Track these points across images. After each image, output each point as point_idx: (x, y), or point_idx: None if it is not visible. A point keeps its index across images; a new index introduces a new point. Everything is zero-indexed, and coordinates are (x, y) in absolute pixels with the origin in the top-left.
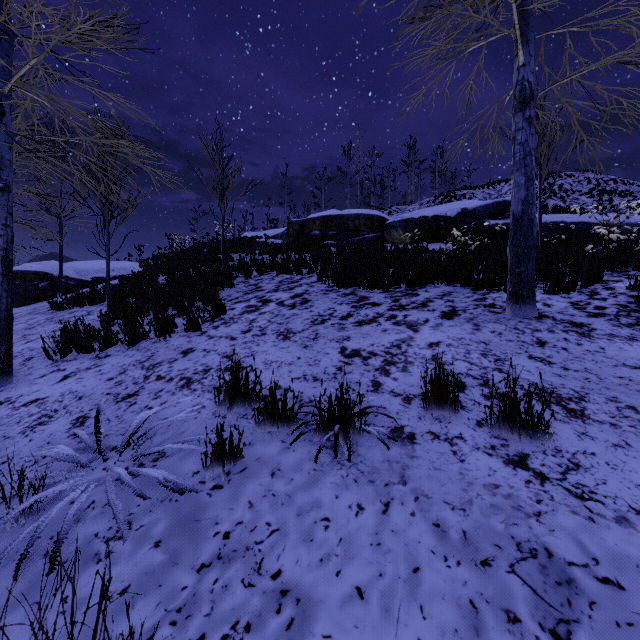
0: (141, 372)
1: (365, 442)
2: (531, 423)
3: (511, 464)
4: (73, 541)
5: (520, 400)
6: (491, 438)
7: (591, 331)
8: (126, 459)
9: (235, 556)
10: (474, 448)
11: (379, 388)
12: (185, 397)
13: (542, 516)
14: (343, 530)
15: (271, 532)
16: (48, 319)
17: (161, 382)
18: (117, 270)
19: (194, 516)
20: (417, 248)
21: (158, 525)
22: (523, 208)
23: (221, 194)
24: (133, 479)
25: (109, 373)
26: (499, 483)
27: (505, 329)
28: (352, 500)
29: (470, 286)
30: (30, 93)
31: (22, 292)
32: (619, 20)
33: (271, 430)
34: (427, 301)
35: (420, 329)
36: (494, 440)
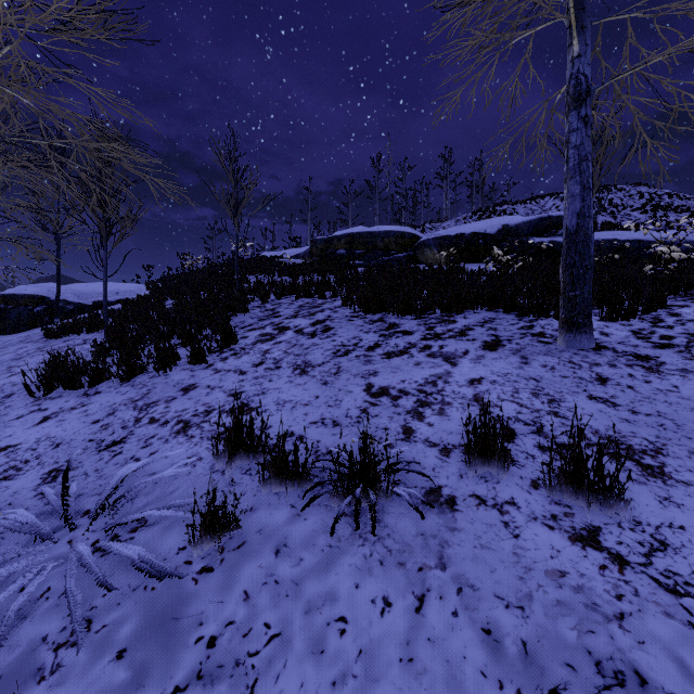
0: (132, 413)
1: (394, 508)
2: (602, 486)
3: (579, 541)
4: (13, 648)
5: (587, 457)
6: (551, 504)
7: (660, 365)
8: (98, 528)
9: (220, 675)
10: (530, 518)
11: (411, 436)
12: (180, 446)
13: (626, 620)
14: (364, 637)
15: (270, 638)
16: (39, 348)
17: (154, 426)
18: (122, 293)
19: (173, 612)
20: (453, 269)
21: (125, 625)
22: (578, 222)
23: (235, 208)
24: (97, 562)
25: (96, 414)
26: (565, 569)
27: (558, 363)
28: (376, 591)
29: (514, 312)
30: (7, 89)
31: (15, 317)
32: (689, 4)
33: (279, 490)
34: (466, 329)
35: (459, 362)
36: (555, 507)
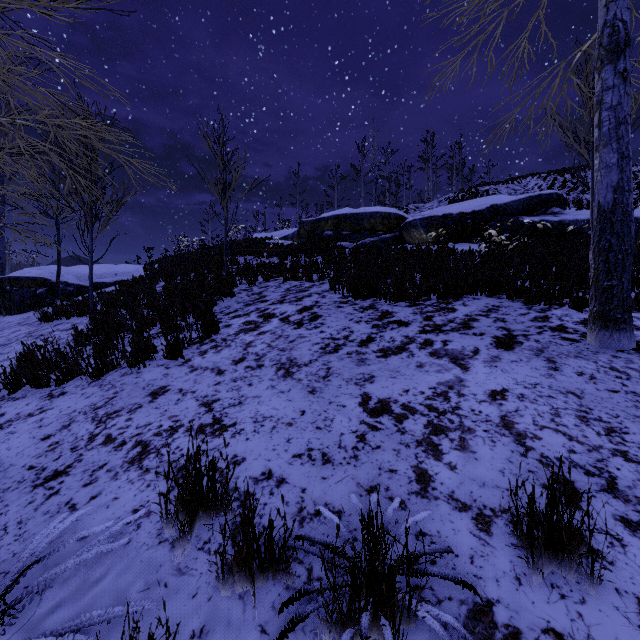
0: (89, 427)
1: None
2: None
3: None
4: None
5: None
6: None
7: None
8: None
9: None
10: None
11: (428, 487)
12: (128, 486)
13: None
14: None
15: None
16: (29, 333)
17: (107, 449)
18: (120, 274)
19: None
20: (444, 250)
21: None
22: (615, 197)
23: (223, 192)
24: None
25: (49, 426)
26: None
27: (597, 369)
28: None
29: (520, 298)
30: None
31: (19, 299)
32: None
33: (245, 591)
34: (469, 319)
35: (470, 365)
36: None
